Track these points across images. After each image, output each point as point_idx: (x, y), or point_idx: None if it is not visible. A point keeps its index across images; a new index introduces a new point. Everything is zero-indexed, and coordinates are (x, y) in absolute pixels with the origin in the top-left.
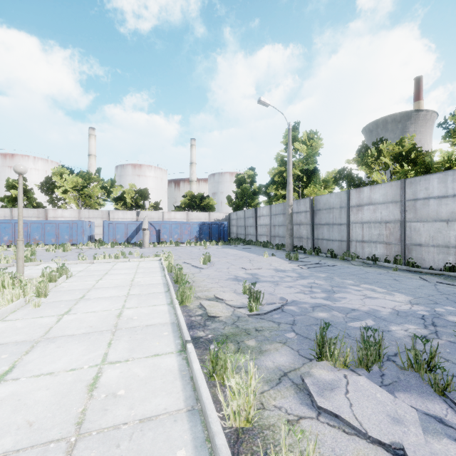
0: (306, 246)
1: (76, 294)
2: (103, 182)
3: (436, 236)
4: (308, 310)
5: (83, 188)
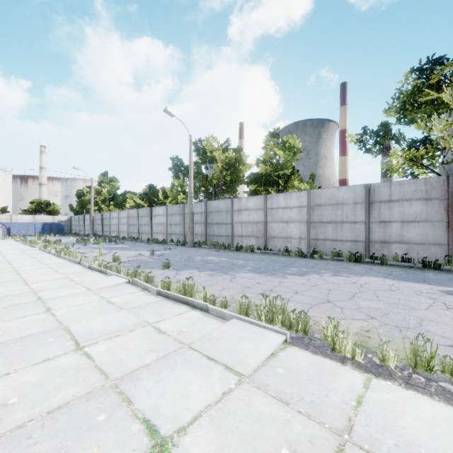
0: (101, 234)
1: None
2: None
3: (123, 229)
4: None
5: None
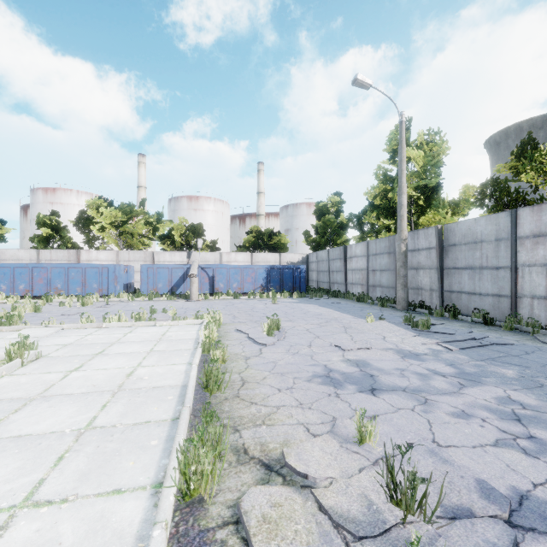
0: (429, 302)
1: None
2: (149, 216)
3: None
4: None
5: (123, 224)
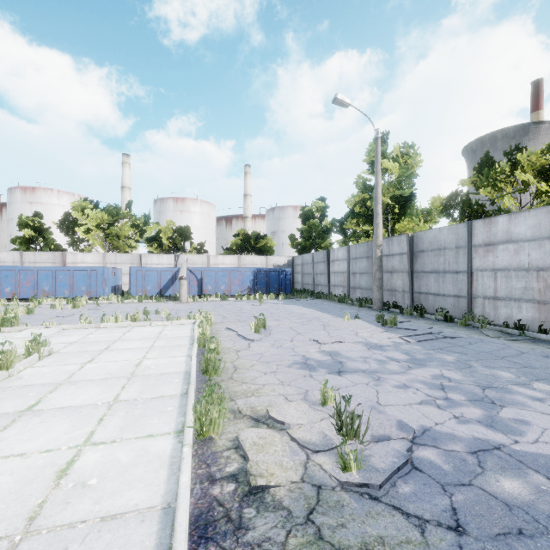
0: (402, 302)
1: (27, 398)
2: (135, 218)
3: None
4: (470, 465)
5: (110, 226)
